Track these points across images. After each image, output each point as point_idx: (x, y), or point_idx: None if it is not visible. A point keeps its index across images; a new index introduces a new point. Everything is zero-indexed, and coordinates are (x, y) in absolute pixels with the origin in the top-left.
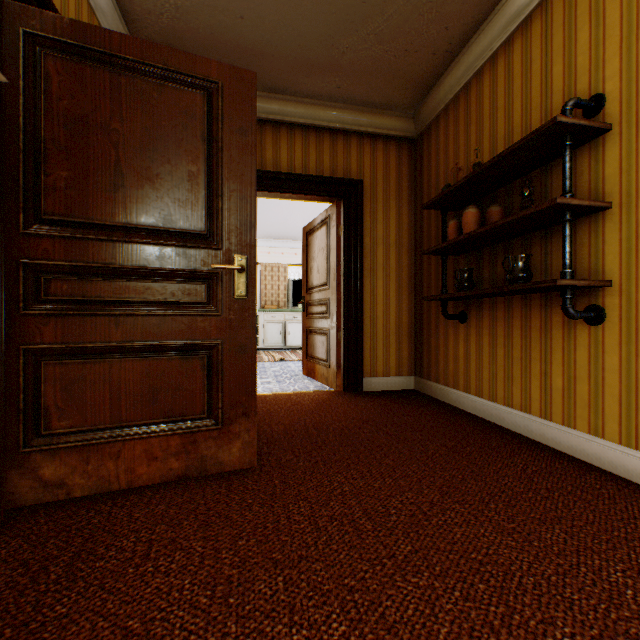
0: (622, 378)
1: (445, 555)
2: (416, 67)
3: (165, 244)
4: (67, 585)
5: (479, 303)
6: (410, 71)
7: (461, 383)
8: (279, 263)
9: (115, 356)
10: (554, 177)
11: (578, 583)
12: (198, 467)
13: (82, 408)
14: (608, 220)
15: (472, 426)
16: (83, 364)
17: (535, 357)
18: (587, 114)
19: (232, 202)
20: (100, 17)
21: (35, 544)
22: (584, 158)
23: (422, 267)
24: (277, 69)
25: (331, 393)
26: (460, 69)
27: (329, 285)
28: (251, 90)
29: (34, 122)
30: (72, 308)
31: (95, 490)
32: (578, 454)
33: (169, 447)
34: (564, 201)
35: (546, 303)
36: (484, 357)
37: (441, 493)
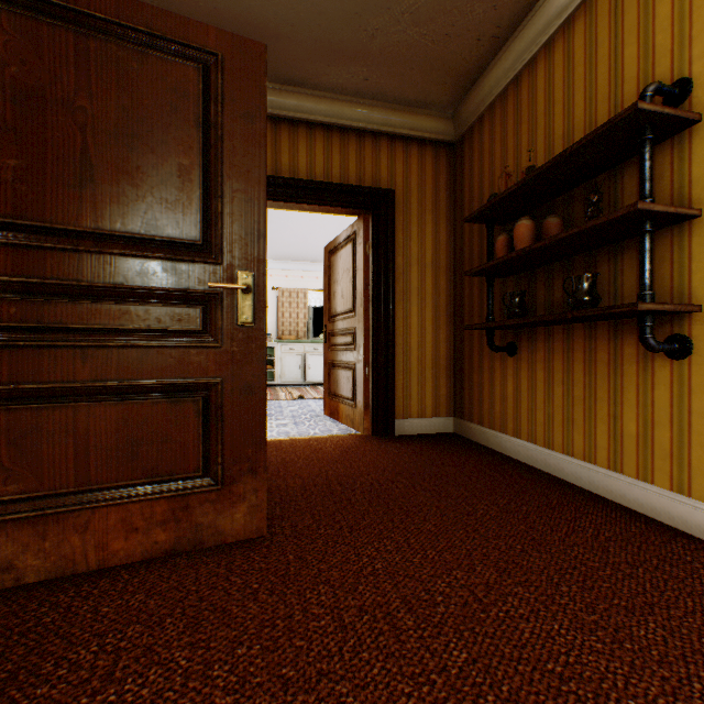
0: None
1: (513, 666)
2: (458, 56)
3: (148, 256)
4: None
5: (532, 333)
6: (450, 61)
7: (510, 426)
8: (298, 288)
9: (82, 399)
10: (626, 181)
11: None
12: (191, 539)
13: (36, 467)
14: (696, 231)
15: (525, 478)
16: (38, 410)
17: (602, 397)
18: (669, 103)
19: (235, 205)
20: None
21: None
22: (665, 157)
23: (463, 291)
24: (294, 55)
25: (358, 438)
26: (509, 58)
27: (355, 312)
28: (259, 66)
29: None
30: (23, 337)
31: (54, 573)
32: (657, 515)
33: (153, 514)
34: (646, 207)
35: (616, 332)
36: (538, 396)
37: (498, 571)
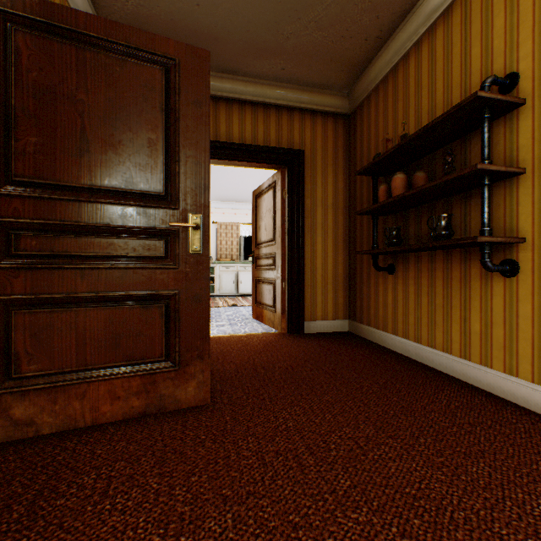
0: (534, 324)
1: (381, 490)
2: (351, 51)
3: (127, 204)
4: (27, 524)
5: (406, 257)
6: (345, 55)
7: (390, 326)
8: (232, 222)
9: (81, 305)
10: (473, 146)
11: (505, 517)
12: (157, 405)
13: (50, 353)
14: (522, 184)
15: (400, 365)
16: (51, 313)
17: (455, 304)
18: (503, 90)
19: (188, 167)
20: (71, 2)
21: (1, 482)
22: (500, 129)
23: (355, 226)
24: (229, 52)
25: (277, 335)
26: (389, 53)
27: (275, 241)
28: (205, 67)
29: (5, 92)
30: (41, 262)
31: (62, 427)
32: (494, 390)
33: (130, 387)
34: (484, 167)
35: (465, 257)
36: (410, 304)
37: (375, 428)
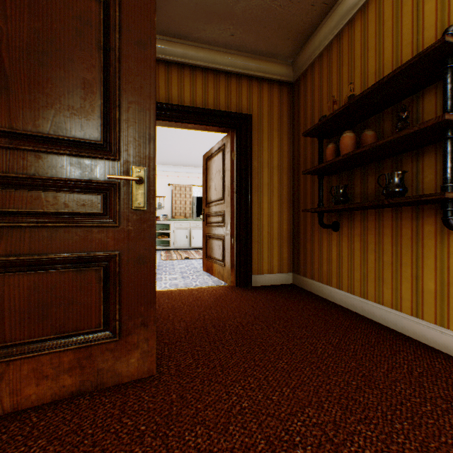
0: None
1: None
2: (297, 17)
3: (56, 152)
4: None
5: (351, 215)
6: (292, 21)
7: (334, 281)
8: (186, 184)
9: None
10: (426, 103)
11: None
12: (94, 381)
13: None
14: None
15: (348, 320)
16: None
17: (406, 262)
18: None
19: (130, 113)
20: None
21: None
22: None
23: (299, 186)
24: (180, 15)
25: (226, 288)
26: (334, 20)
27: (224, 200)
28: (150, 4)
29: None
30: None
31: None
32: (452, 352)
33: (61, 363)
34: (451, 118)
35: (418, 215)
36: (356, 260)
37: (342, 408)
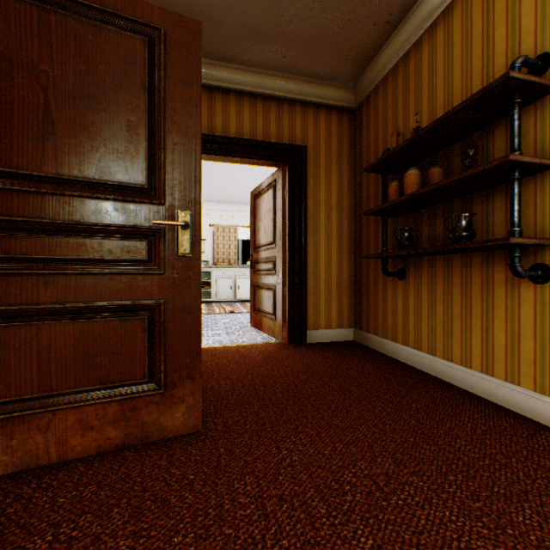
0: None
1: None
2: (358, 38)
3: (101, 198)
4: None
5: (418, 261)
6: (352, 42)
7: (400, 336)
8: (230, 225)
9: (44, 319)
10: (496, 138)
11: None
12: (138, 435)
13: (4, 377)
14: None
15: (413, 379)
16: (6, 328)
17: (476, 314)
18: (533, 74)
19: (175, 155)
20: None
21: None
22: (529, 118)
23: (361, 227)
24: (226, 36)
25: (277, 345)
26: (399, 40)
27: (275, 244)
28: (196, 40)
29: None
30: None
31: (20, 467)
32: (523, 411)
33: (106, 415)
34: (516, 158)
35: (488, 261)
36: (423, 312)
37: (395, 462)
